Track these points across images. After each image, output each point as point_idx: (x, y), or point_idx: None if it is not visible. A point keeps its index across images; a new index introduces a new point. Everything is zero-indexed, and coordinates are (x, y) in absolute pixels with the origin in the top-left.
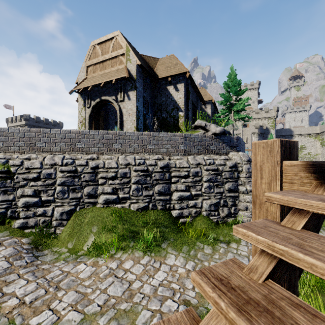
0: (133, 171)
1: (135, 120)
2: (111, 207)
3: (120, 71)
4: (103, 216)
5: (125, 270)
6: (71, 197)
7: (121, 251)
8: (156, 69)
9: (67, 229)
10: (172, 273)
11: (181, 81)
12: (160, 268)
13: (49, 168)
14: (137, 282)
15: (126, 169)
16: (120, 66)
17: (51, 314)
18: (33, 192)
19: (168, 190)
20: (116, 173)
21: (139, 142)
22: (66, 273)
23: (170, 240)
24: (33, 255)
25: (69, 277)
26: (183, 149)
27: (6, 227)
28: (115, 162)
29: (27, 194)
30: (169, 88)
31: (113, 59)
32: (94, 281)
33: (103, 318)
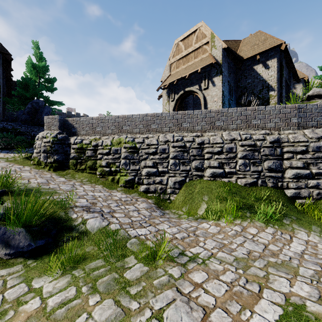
0: (239, 146)
1: (220, 105)
2: (218, 180)
3: (205, 59)
4: (211, 187)
5: (252, 235)
6: (181, 169)
7: (239, 219)
8: (239, 52)
9: (180, 196)
10: (312, 247)
11: (273, 56)
12: (292, 240)
13: (163, 145)
14: (272, 245)
15: (231, 144)
16: (203, 55)
17: (203, 249)
18: (153, 163)
19: (280, 166)
20: (221, 148)
21: (243, 118)
22: (195, 227)
23: (292, 218)
24: (160, 211)
25: (200, 230)
26: (296, 122)
27: (135, 190)
28: (219, 138)
29: (148, 165)
30: (257, 67)
31: (196, 50)
32: (225, 236)
33: (256, 263)
